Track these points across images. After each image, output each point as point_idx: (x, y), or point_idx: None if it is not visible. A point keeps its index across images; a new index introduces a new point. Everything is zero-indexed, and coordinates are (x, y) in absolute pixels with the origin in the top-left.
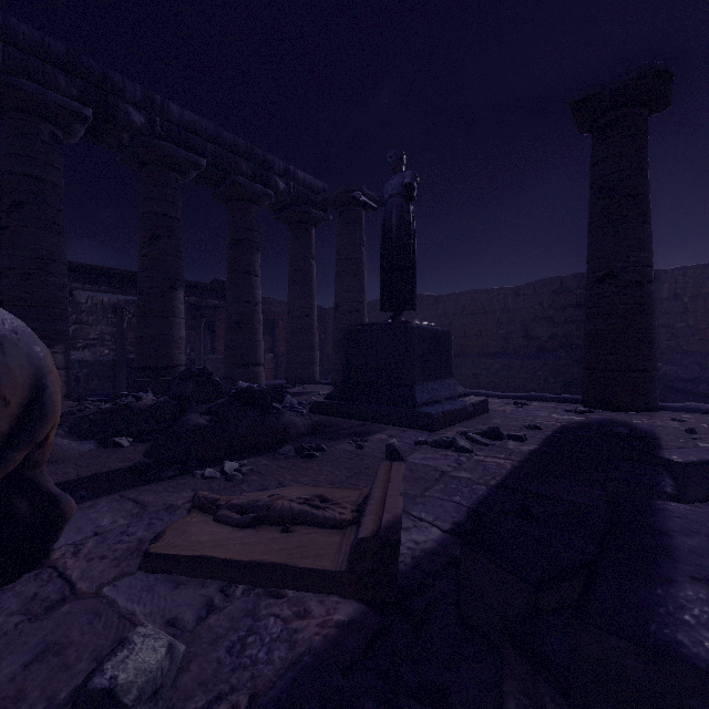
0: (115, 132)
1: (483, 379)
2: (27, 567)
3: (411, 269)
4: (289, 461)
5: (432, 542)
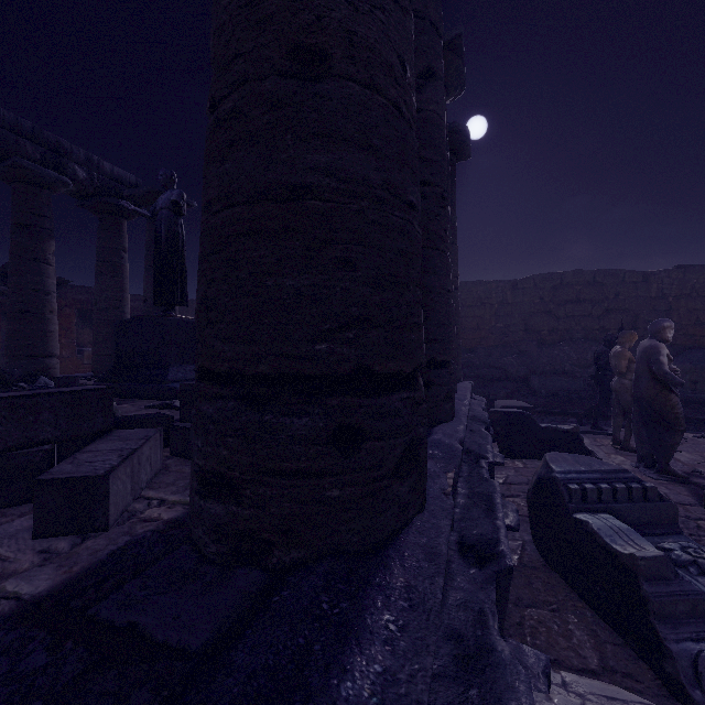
0: None
1: None
2: None
3: (181, 272)
4: None
5: None
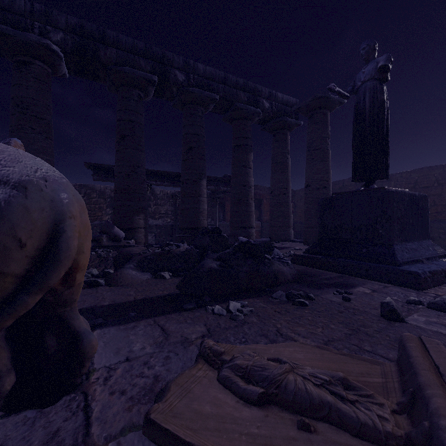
0: (169, 88)
1: (442, 242)
2: (60, 395)
3: (384, 142)
4: (282, 306)
5: None
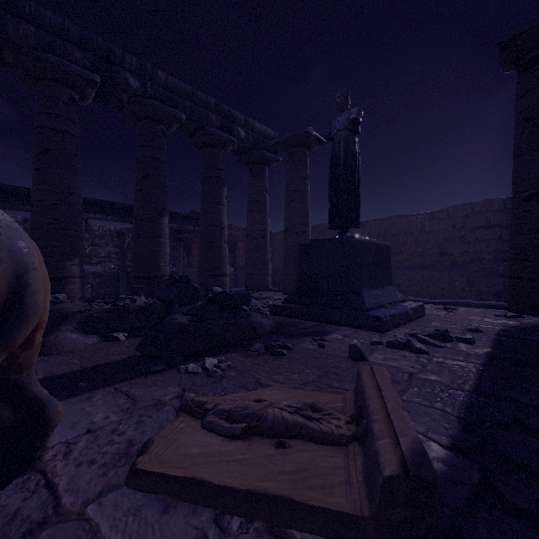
0: (117, 94)
1: (406, 288)
2: (13, 476)
3: (356, 192)
4: (261, 358)
5: (438, 462)
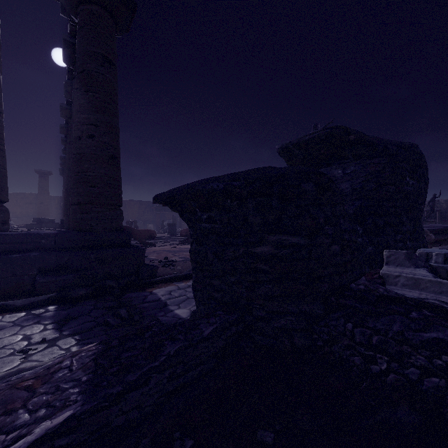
0: None
1: None
2: None
3: None
4: None
5: None
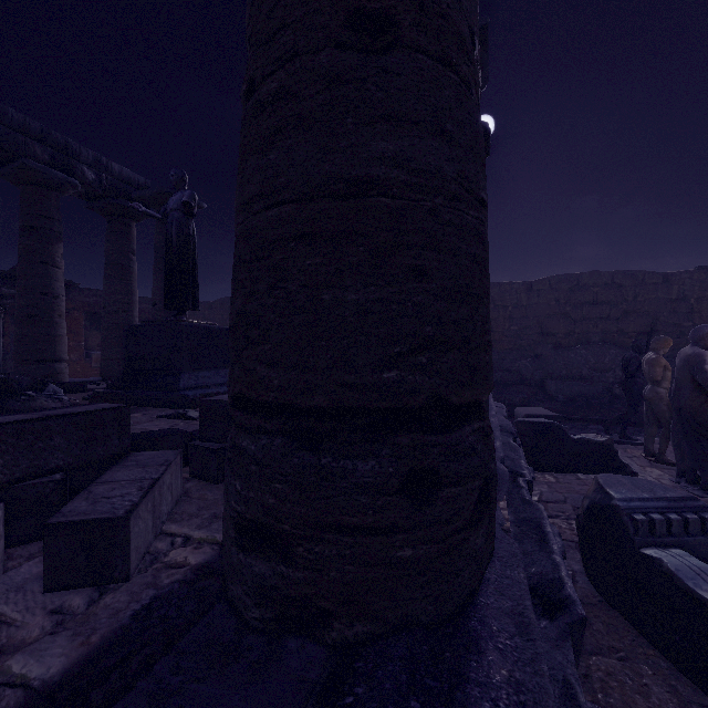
0: None
1: None
2: None
3: (192, 275)
4: None
5: None
